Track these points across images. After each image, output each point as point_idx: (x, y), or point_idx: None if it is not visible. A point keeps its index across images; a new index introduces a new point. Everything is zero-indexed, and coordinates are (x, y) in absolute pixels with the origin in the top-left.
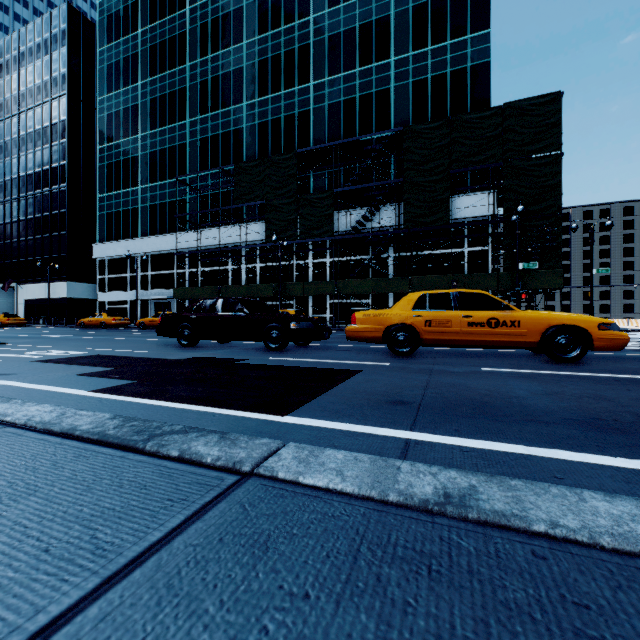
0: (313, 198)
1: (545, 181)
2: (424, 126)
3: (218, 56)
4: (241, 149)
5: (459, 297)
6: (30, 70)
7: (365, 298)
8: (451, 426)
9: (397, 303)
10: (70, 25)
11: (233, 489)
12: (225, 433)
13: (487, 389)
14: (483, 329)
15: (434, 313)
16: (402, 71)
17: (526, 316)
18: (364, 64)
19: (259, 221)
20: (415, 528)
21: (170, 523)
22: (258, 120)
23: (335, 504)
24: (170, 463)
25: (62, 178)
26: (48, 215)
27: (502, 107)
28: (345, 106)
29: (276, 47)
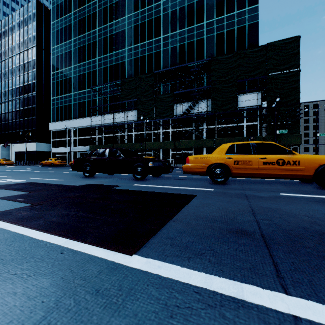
0: (162, 97)
1: (290, 85)
2: (222, 57)
3: (113, 24)
4: (124, 72)
5: (256, 146)
6: (17, 34)
7: (190, 150)
8: None
9: (215, 150)
10: (37, 10)
11: None
12: None
13: (305, 215)
14: (274, 166)
15: (240, 156)
16: (210, 28)
17: (304, 158)
18: (189, 25)
19: (134, 110)
20: None
21: None
22: (133, 57)
23: None
24: None
25: (33, 89)
26: (26, 108)
27: (266, 45)
28: (179, 48)
29: (143, 18)
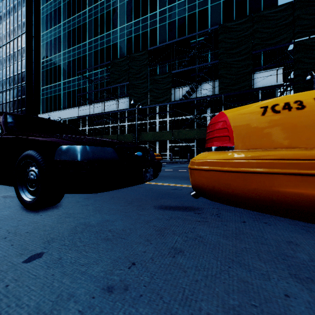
0: (158, 78)
1: None
2: (233, 23)
3: (104, 2)
4: (116, 55)
5: None
6: (8, 22)
7: (191, 142)
8: None
9: None
10: None
11: None
12: None
13: None
14: None
15: None
16: None
17: None
18: None
19: (127, 97)
20: None
21: None
22: (126, 37)
23: None
24: None
25: (23, 79)
26: (16, 100)
27: (293, 2)
28: (178, 22)
29: None
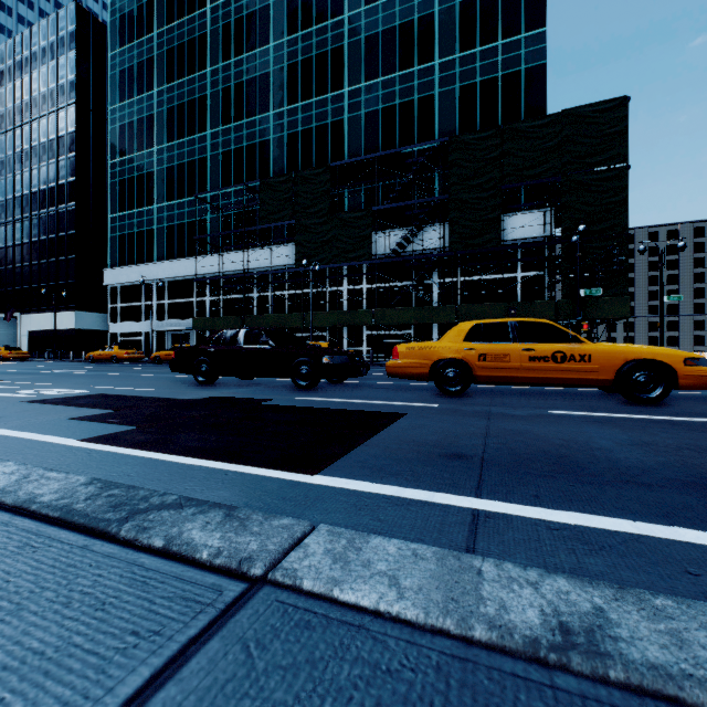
0: (348, 217)
1: (609, 197)
2: (472, 136)
3: (242, 60)
4: (268, 163)
5: (518, 327)
6: (35, 77)
7: (406, 329)
8: (527, 490)
9: (446, 334)
10: (79, 27)
11: (234, 611)
12: (233, 508)
13: (561, 438)
14: (547, 364)
15: (489, 346)
16: (447, 75)
17: (598, 349)
18: (405, 68)
19: (288, 243)
20: (527, 701)
21: (124, 687)
22: (287, 131)
23: (390, 644)
24: (149, 559)
25: (70, 196)
26: (54, 237)
27: (560, 114)
28: (384, 115)
29: (307, 49)
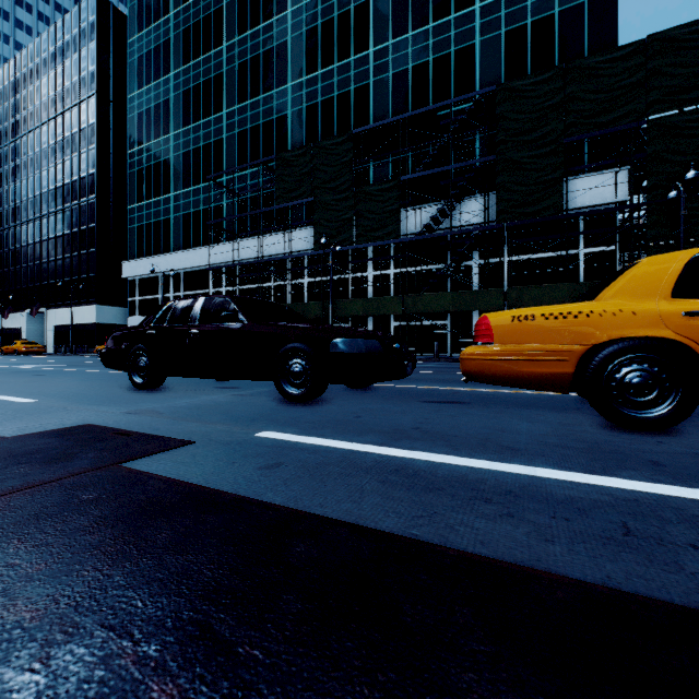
0: (373, 190)
1: None
2: (526, 81)
3: (259, 31)
4: (285, 140)
5: None
6: (59, 72)
7: (440, 319)
8: None
9: (613, 283)
10: (99, 17)
11: None
12: None
13: None
14: None
15: None
16: (491, 20)
17: None
18: (439, 17)
19: (307, 226)
20: None
21: None
22: (306, 103)
23: None
24: None
25: (91, 189)
26: (77, 231)
27: (645, 41)
28: (414, 74)
29: (327, 11)
